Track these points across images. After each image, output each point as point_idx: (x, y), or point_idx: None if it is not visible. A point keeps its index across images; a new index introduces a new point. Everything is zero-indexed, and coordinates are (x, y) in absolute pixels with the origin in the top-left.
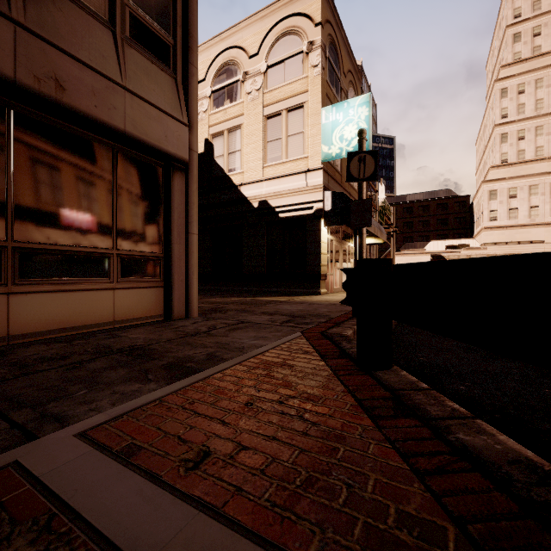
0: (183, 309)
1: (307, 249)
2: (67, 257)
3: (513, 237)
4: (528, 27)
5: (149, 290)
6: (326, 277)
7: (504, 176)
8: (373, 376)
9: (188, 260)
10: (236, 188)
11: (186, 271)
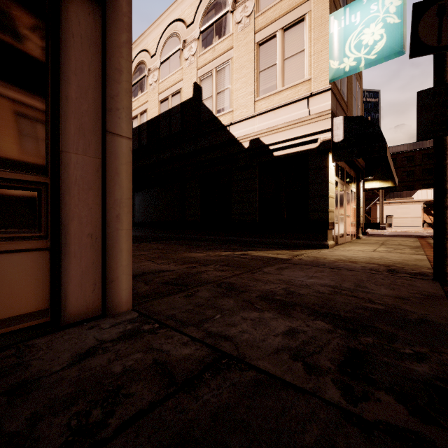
0: (96, 296)
1: (310, 191)
2: None
3: None
4: None
5: (0, 258)
6: (333, 226)
7: None
8: None
9: (104, 190)
10: (225, 129)
11: (102, 215)
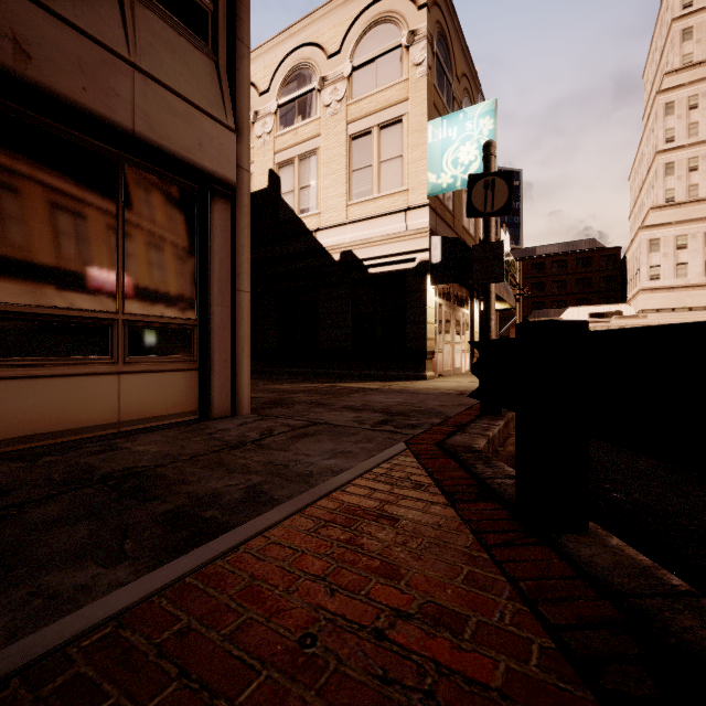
0: (228, 402)
1: (408, 316)
2: (40, 325)
3: (682, 301)
4: (702, 20)
5: (175, 375)
6: (434, 355)
7: (670, 220)
8: (558, 550)
9: (234, 330)
10: (310, 235)
11: (232, 346)
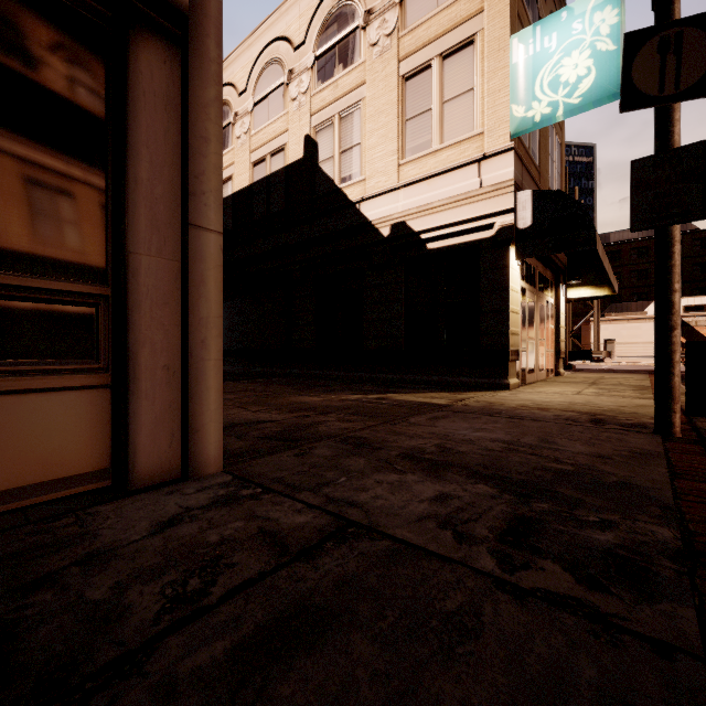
0: (174, 452)
1: (482, 303)
2: None
3: None
4: None
5: (48, 399)
6: (518, 356)
7: None
8: None
9: (185, 306)
10: (353, 208)
11: (182, 339)
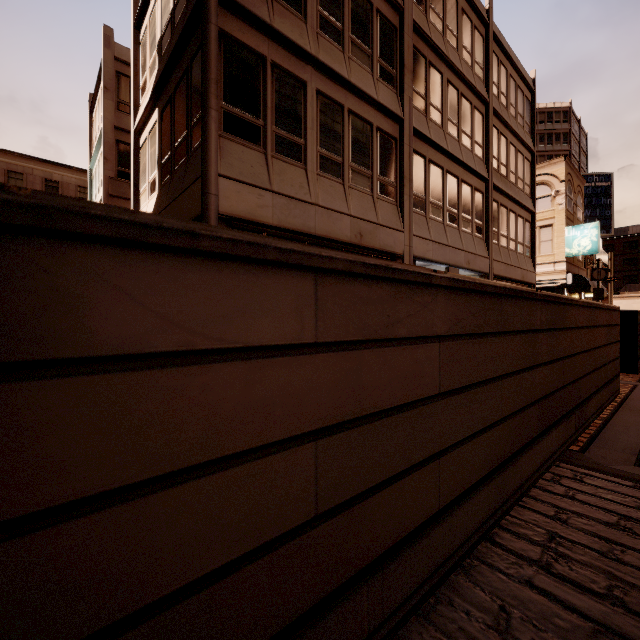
0: None
1: None
2: None
3: None
4: None
5: None
6: None
7: None
8: None
9: None
10: None
11: None
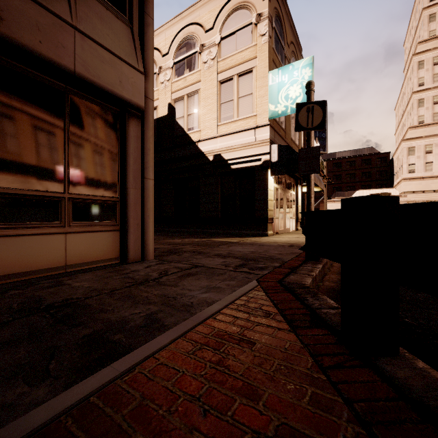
0: (139, 252)
1: (256, 196)
2: (11, 201)
3: (429, 186)
4: None
5: (104, 234)
6: (273, 221)
7: (421, 135)
8: (378, 372)
9: (143, 204)
10: (194, 145)
11: (142, 215)
